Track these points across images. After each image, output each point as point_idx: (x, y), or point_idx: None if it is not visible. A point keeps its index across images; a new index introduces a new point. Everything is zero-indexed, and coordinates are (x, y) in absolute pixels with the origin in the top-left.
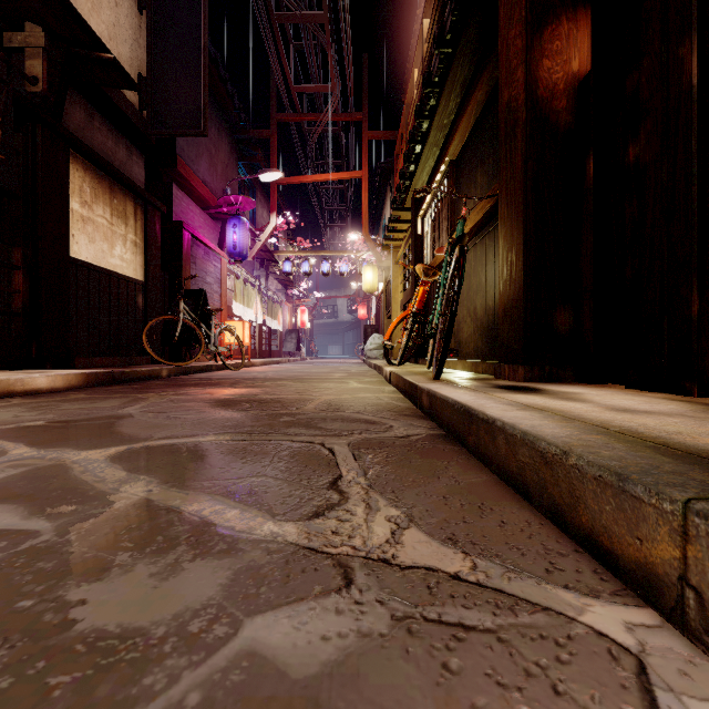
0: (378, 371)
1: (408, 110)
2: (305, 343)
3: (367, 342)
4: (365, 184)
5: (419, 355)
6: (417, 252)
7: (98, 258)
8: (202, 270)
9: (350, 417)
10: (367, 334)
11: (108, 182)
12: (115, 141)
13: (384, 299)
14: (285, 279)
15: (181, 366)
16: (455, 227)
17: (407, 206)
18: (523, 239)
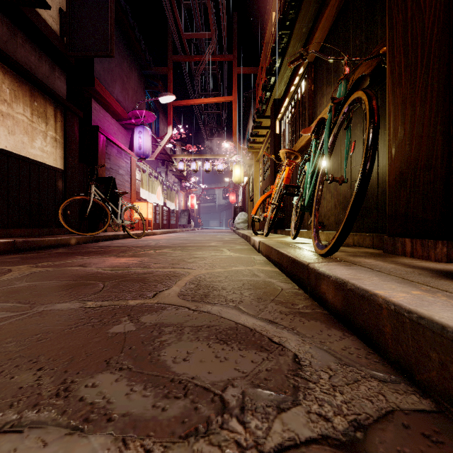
0: (245, 239)
1: (266, 46)
2: (194, 219)
3: (236, 218)
4: (234, 105)
5: (277, 226)
6: (275, 147)
7: (17, 148)
8: (115, 165)
9: (221, 319)
10: (236, 212)
11: (28, 87)
12: (38, 57)
13: (248, 188)
14: (180, 175)
15: (90, 235)
16: (313, 118)
17: (267, 114)
18: (443, 79)
